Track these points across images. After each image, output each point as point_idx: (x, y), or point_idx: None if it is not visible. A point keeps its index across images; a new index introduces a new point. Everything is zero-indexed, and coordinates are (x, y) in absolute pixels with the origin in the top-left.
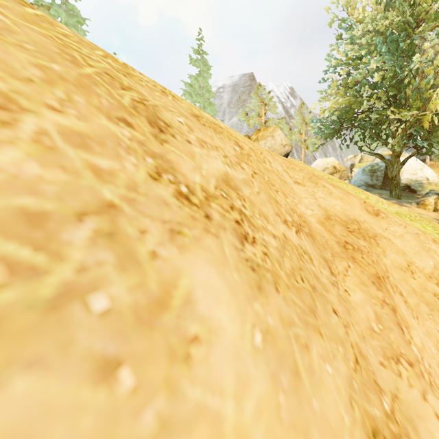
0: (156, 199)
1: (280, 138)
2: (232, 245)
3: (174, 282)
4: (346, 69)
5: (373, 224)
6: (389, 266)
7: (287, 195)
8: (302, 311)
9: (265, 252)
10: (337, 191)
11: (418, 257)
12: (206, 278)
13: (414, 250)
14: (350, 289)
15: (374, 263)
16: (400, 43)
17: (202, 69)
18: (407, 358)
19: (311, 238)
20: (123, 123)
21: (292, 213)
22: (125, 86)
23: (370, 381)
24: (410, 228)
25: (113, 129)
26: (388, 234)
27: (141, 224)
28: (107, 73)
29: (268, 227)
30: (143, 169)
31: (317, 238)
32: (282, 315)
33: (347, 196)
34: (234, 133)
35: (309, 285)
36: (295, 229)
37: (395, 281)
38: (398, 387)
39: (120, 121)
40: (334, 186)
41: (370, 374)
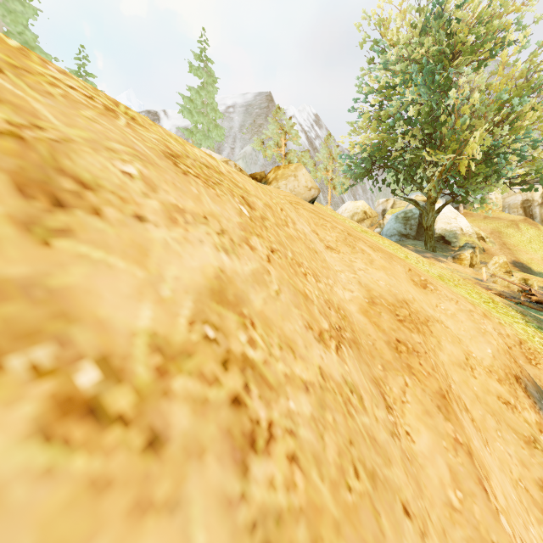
0: None
1: (305, 179)
2: (218, 500)
3: None
4: (378, 99)
5: (423, 302)
6: (447, 364)
7: (319, 275)
8: None
9: (293, 453)
10: (378, 256)
11: (474, 344)
12: None
13: (470, 334)
14: (413, 428)
15: (434, 370)
16: (436, 75)
17: (206, 81)
18: None
19: (355, 348)
20: None
21: (328, 310)
22: None
23: None
24: (462, 304)
25: None
26: (439, 313)
27: None
28: None
29: (296, 369)
30: None
31: (362, 342)
32: None
33: (390, 263)
34: (242, 180)
35: (366, 478)
36: (335, 342)
37: (456, 388)
38: None
39: None
40: (374, 250)
41: None
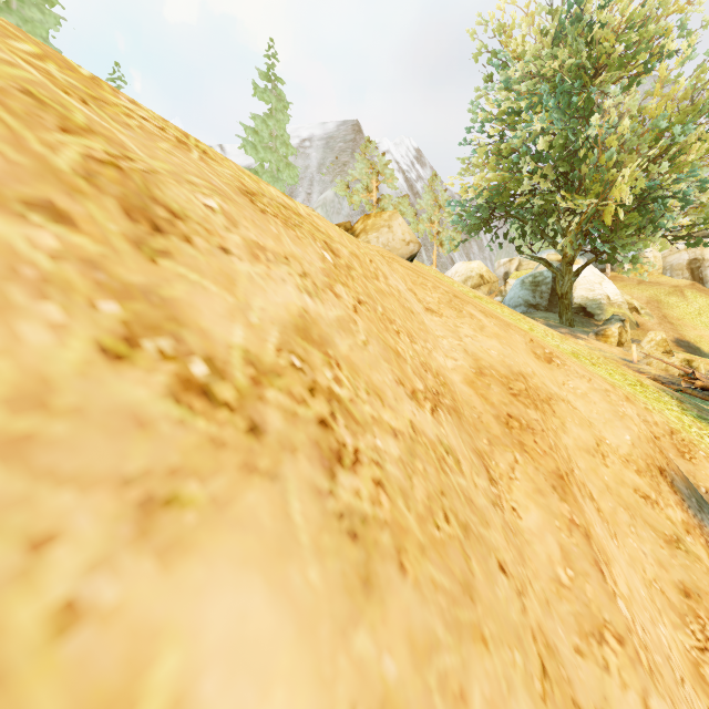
0: (109, 416)
1: (402, 231)
2: (310, 487)
3: (129, 688)
4: (498, 128)
5: (545, 378)
6: (572, 448)
7: (415, 336)
8: (450, 600)
9: (379, 479)
10: (492, 322)
11: (609, 429)
12: (234, 620)
13: (604, 418)
14: (521, 504)
15: (552, 449)
16: (574, 97)
17: (275, 107)
18: (614, 629)
19: (455, 416)
20: (40, 215)
21: (424, 372)
22: (77, 124)
23: (567, 708)
24: (596, 382)
25: (1, 233)
26: (567, 392)
27: (40, 517)
28: (27, 92)
29: (384, 415)
30: (84, 333)
31: (464, 413)
32: (413, 634)
33: (506, 331)
34: (324, 225)
35: (458, 526)
36: (431, 405)
37: (581, 475)
38: (606, 694)
39: (33, 208)
40: (486, 315)
41: (565, 688)
